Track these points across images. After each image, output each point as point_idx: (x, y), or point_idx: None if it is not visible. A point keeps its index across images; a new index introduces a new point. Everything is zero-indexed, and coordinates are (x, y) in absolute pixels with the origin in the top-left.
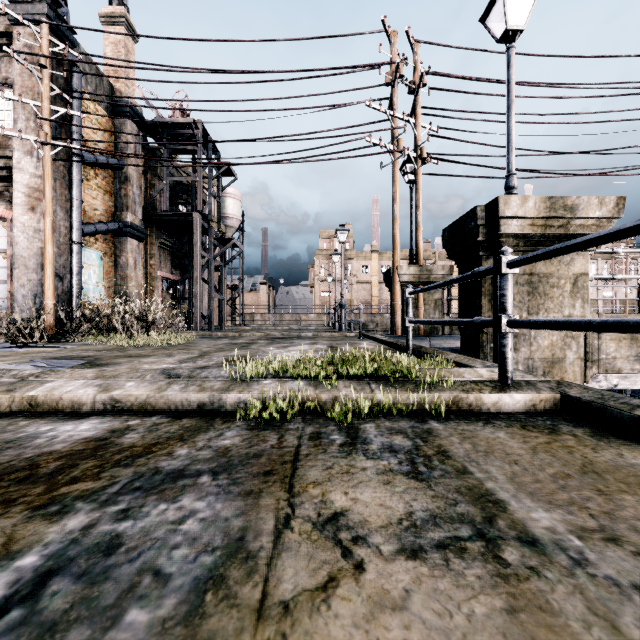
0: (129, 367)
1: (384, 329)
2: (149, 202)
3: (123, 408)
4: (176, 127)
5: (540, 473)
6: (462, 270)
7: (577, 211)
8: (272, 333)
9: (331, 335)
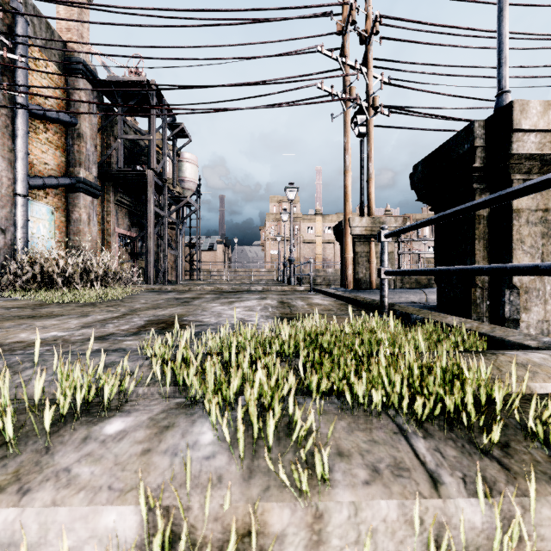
0: None
1: (327, 283)
2: (103, 159)
3: None
4: (130, 87)
5: None
6: (441, 211)
7: None
8: (222, 287)
9: (281, 289)
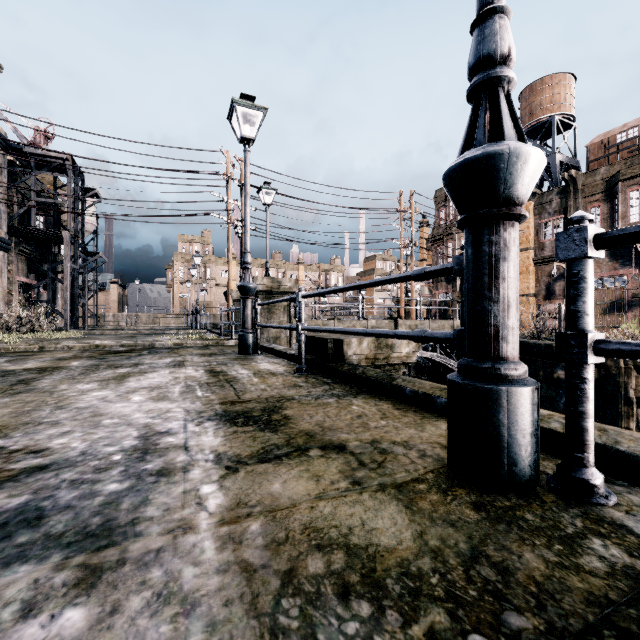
0: None
1: None
2: (15, 217)
3: (126, 347)
4: (45, 156)
5: (221, 347)
6: None
7: (282, 283)
8: (143, 331)
9: (188, 332)
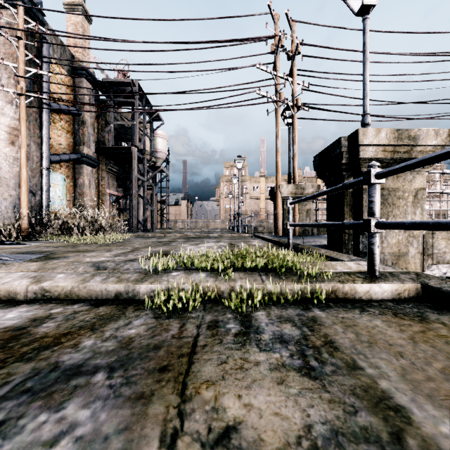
0: (74, 260)
1: (269, 231)
2: (100, 139)
3: (51, 297)
4: (119, 85)
5: (429, 368)
6: (329, 186)
7: (418, 140)
8: (188, 234)
9: (231, 235)
